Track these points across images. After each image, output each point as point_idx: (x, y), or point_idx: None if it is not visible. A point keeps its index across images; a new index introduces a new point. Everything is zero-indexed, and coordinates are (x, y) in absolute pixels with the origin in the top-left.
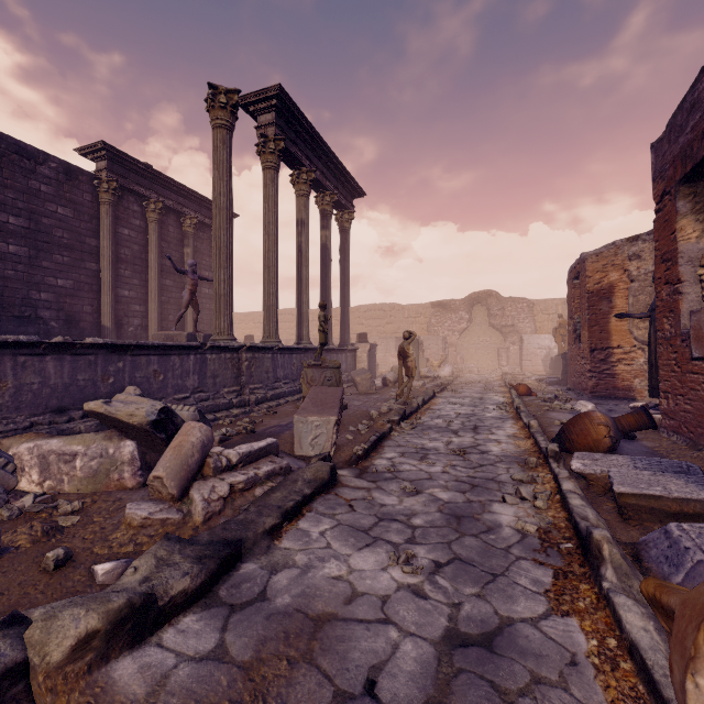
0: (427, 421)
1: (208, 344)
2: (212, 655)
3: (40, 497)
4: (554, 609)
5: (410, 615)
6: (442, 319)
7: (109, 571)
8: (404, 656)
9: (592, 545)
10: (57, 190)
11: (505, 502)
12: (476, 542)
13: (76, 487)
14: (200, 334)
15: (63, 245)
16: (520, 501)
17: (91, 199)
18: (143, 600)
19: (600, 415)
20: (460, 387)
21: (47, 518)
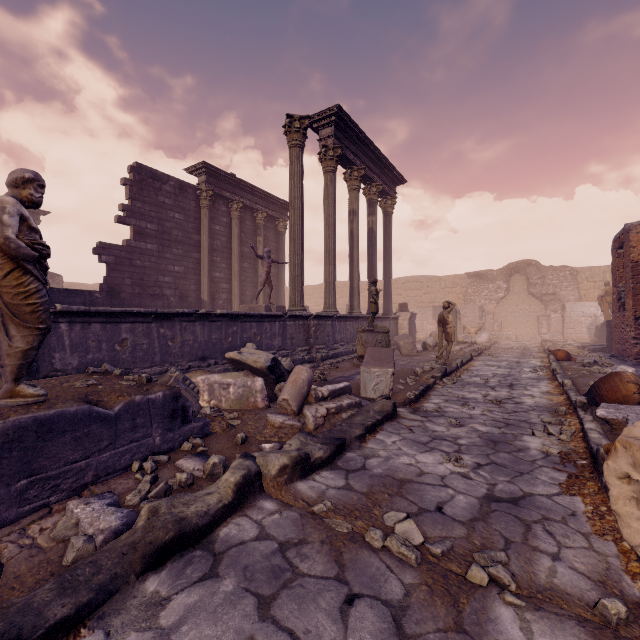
0: (466, 379)
1: (288, 314)
2: (344, 487)
3: (213, 409)
4: (565, 492)
5: (461, 485)
6: (479, 289)
7: (272, 447)
8: (458, 501)
9: (598, 457)
10: (174, 201)
11: (534, 435)
12: (508, 456)
13: (229, 405)
14: (274, 306)
15: (178, 241)
16: (547, 435)
17: (195, 205)
18: (305, 455)
19: (630, 374)
20: (497, 352)
21: (222, 420)
